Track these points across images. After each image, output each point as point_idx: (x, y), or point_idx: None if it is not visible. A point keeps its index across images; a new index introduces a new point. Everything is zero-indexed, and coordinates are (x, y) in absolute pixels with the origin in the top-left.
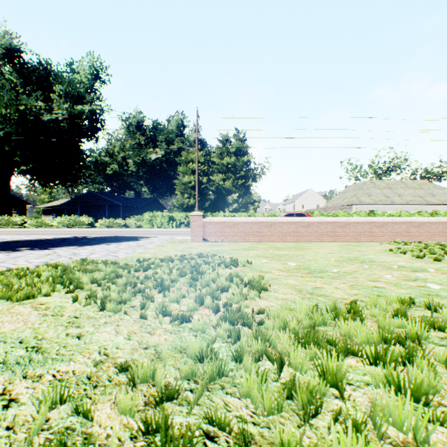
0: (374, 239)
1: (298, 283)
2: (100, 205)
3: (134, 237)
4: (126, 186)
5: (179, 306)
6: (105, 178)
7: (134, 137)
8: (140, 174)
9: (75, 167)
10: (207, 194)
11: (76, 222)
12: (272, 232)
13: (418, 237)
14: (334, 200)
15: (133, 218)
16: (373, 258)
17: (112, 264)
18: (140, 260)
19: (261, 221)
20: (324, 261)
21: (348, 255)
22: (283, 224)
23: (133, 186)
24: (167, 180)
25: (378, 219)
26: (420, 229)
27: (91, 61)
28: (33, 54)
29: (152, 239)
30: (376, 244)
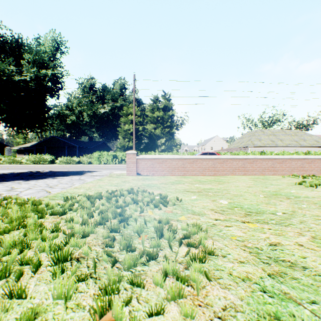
0: (275, 173)
1: (245, 236)
2: (61, 147)
3: (80, 171)
4: (82, 133)
5: (66, 312)
6: (65, 126)
7: (88, 96)
8: (92, 123)
9: (41, 117)
10: (142, 139)
11: (40, 159)
12: (194, 168)
13: (310, 171)
14: (235, 144)
15: (85, 156)
16: (293, 193)
17: (32, 204)
18: (66, 198)
19: (185, 158)
20: (251, 197)
21: (267, 190)
22: (203, 161)
23: (87, 132)
24: (112, 128)
25: (279, 157)
26: (311, 165)
27: (53, 37)
28: (7, 30)
29: (95, 173)
30: (279, 177)
